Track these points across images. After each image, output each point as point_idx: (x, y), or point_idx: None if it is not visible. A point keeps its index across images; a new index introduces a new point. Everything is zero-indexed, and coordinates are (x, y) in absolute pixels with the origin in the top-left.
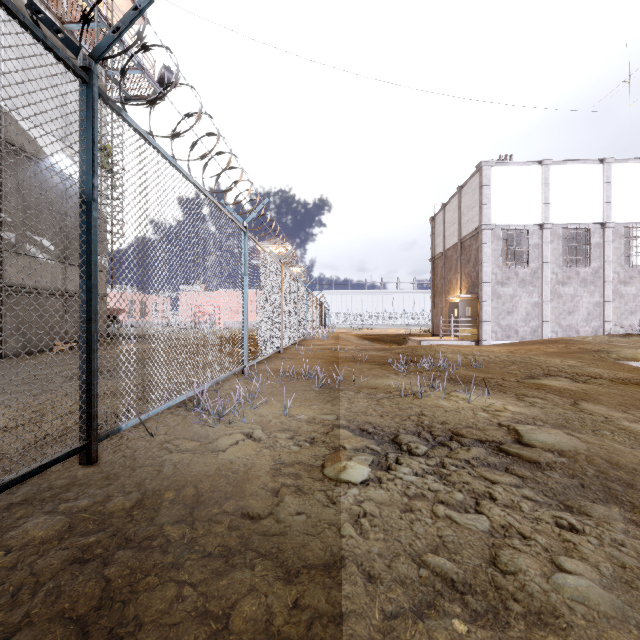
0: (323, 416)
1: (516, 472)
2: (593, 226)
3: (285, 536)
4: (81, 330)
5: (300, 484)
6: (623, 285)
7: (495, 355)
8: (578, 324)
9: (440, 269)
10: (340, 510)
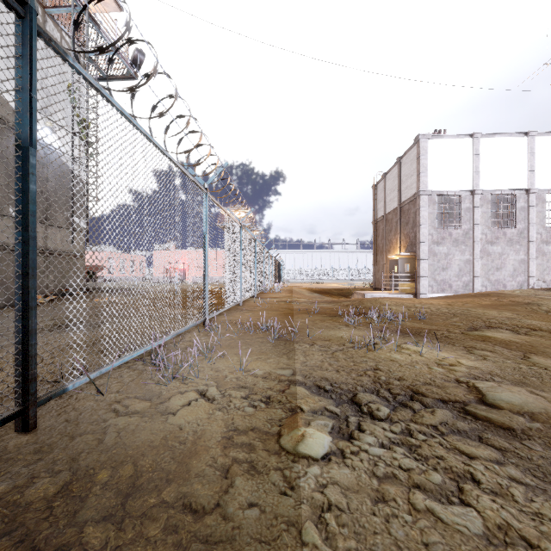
0: (279, 371)
1: (492, 443)
2: (518, 192)
3: (232, 544)
4: (15, 286)
5: (254, 459)
6: (545, 244)
7: (436, 307)
8: (505, 279)
9: (381, 231)
10: (300, 500)
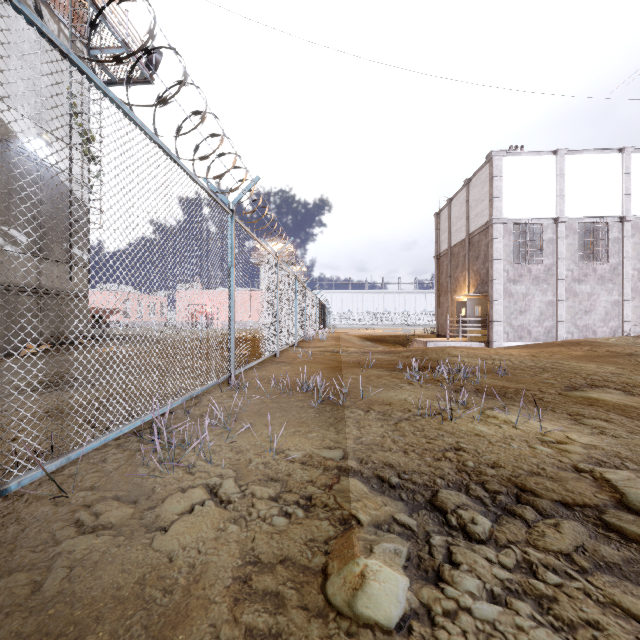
0: (324, 453)
1: None
2: (611, 220)
3: None
4: None
5: (282, 630)
6: None
7: (518, 359)
8: (595, 324)
9: (446, 267)
10: None
